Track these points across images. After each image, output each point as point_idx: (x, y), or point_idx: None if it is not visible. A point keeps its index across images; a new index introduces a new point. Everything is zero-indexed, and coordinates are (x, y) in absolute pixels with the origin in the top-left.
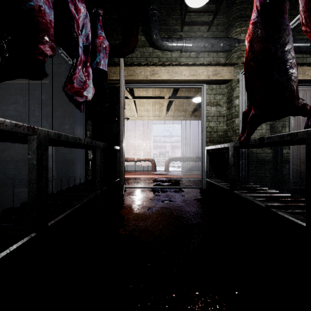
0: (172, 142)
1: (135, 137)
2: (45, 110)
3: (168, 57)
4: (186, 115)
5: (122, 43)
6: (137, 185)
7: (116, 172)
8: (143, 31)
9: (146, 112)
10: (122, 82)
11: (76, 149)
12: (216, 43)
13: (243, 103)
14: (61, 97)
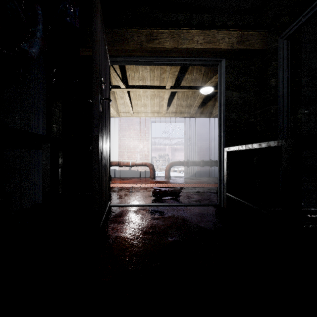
0: (172, 144)
1: (130, 138)
2: None
3: (173, 20)
4: (191, 112)
5: None
6: (129, 200)
7: None
8: None
9: (144, 107)
10: (96, 34)
11: (31, 150)
12: None
13: (285, 83)
14: None
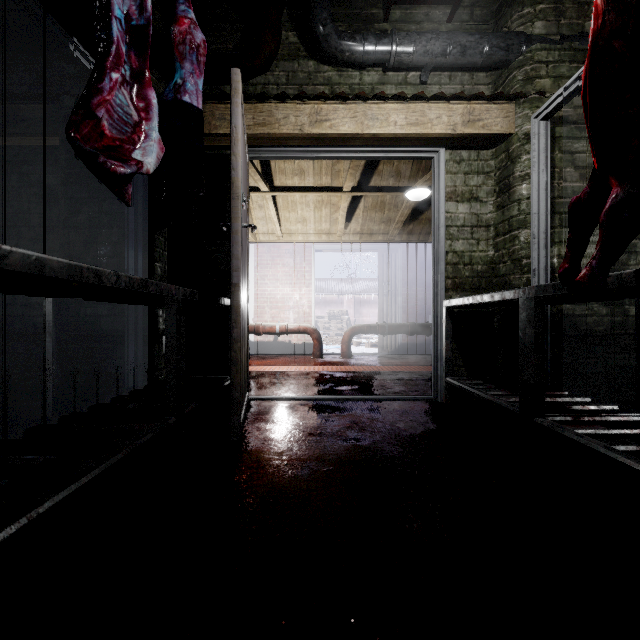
0: (355, 292)
1: (276, 281)
2: (56, 211)
3: (354, 84)
4: (390, 232)
5: (241, 48)
6: (279, 391)
7: (227, 362)
8: (293, 20)
9: (302, 223)
10: (236, 130)
11: (125, 305)
12: (474, 45)
13: (542, 192)
14: (91, 178)
